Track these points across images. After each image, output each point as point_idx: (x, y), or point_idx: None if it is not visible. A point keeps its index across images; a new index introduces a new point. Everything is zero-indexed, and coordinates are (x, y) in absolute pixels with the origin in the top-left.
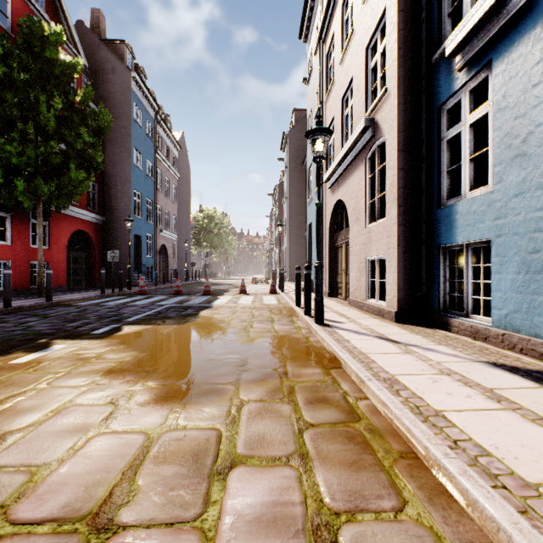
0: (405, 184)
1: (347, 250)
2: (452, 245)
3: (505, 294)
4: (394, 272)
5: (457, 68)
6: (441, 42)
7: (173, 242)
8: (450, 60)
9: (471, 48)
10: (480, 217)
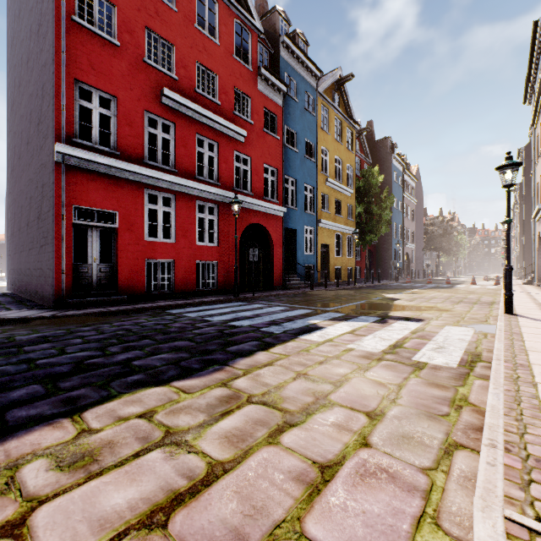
0: None
1: None
2: None
3: None
4: None
5: None
6: None
7: (412, 250)
8: None
9: None
10: None
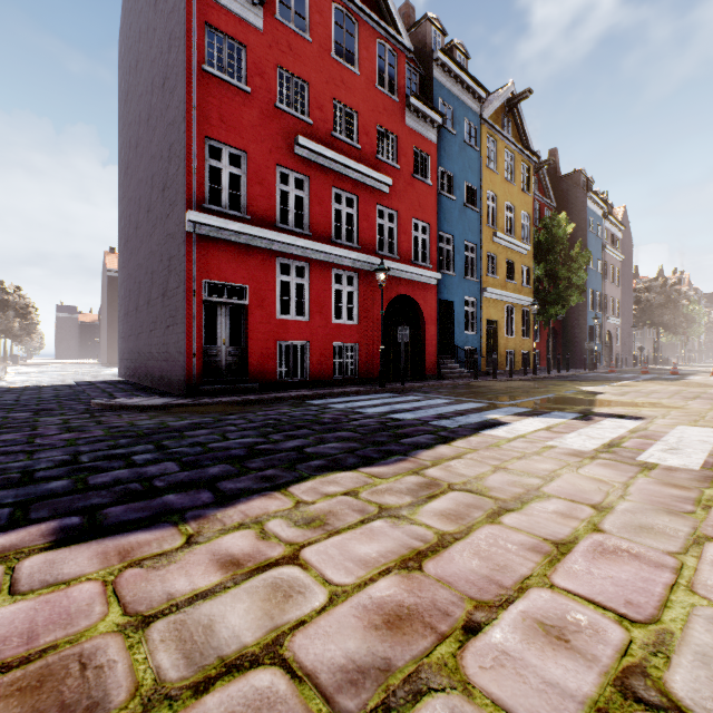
0: None
1: None
2: None
3: None
4: None
5: None
6: None
7: (616, 326)
8: None
9: None
10: None
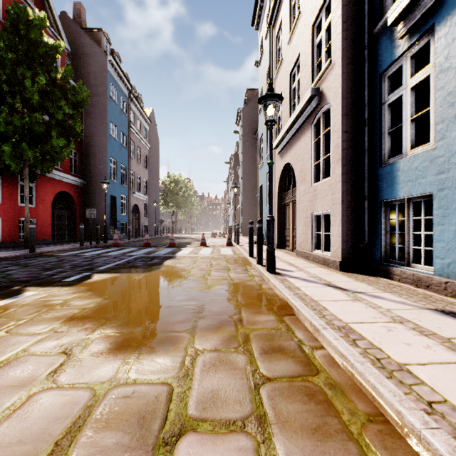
0: (348, 145)
1: (294, 207)
2: (393, 200)
3: (448, 245)
4: (338, 225)
5: (399, 35)
6: (382, 15)
7: (144, 202)
8: (391, 30)
9: (413, 16)
10: (422, 173)
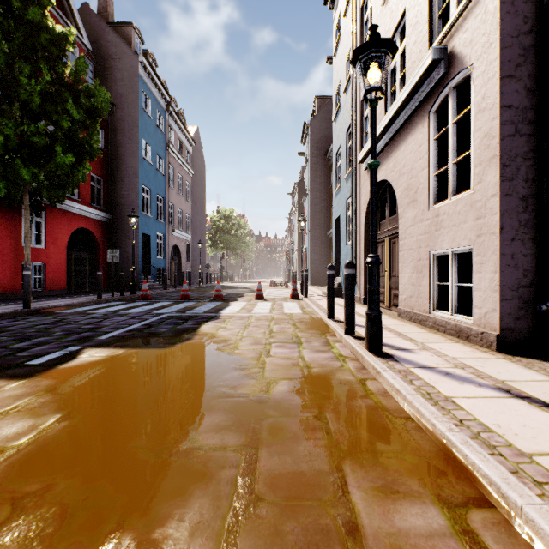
0: (513, 130)
1: (392, 245)
2: None
3: None
4: (492, 272)
5: None
6: None
7: (187, 242)
8: None
9: None
10: None
